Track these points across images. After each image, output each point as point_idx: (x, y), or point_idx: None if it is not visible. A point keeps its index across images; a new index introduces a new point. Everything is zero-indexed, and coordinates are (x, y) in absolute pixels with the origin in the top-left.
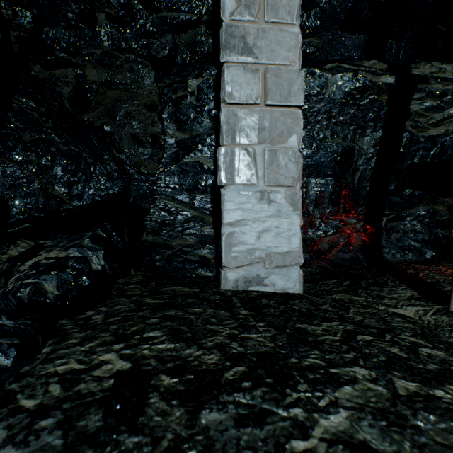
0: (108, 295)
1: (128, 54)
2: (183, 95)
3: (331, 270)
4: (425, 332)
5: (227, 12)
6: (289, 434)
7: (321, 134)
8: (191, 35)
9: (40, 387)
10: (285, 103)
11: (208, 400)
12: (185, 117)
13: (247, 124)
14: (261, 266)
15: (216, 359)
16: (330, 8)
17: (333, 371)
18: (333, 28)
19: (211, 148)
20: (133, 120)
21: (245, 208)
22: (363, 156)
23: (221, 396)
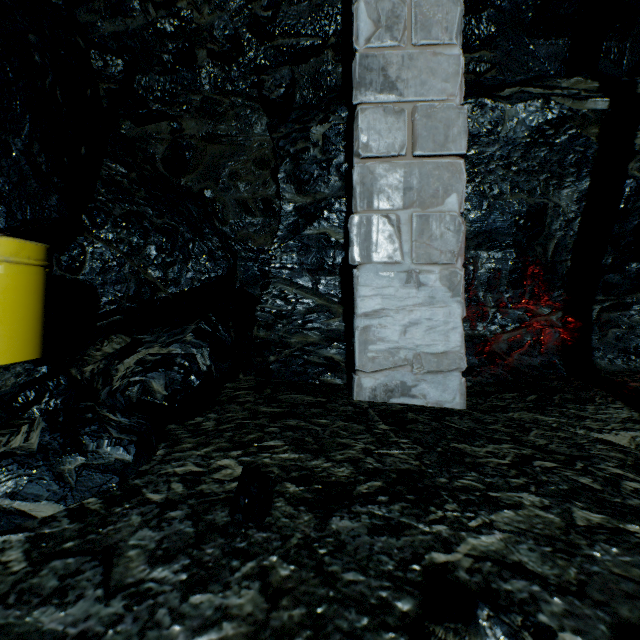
0: (216, 401)
1: (234, 97)
2: (304, 147)
3: (511, 380)
4: (639, 464)
5: (362, 38)
6: (430, 546)
7: (496, 188)
8: (314, 64)
9: (163, 484)
10: (441, 152)
11: (339, 509)
12: (306, 176)
13: (388, 183)
14: (407, 371)
15: (348, 473)
16: (510, 7)
17: (492, 494)
18: (516, 34)
19: (341, 214)
20: (239, 182)
21: (385, 294)
22: (560, 216)
23: (354, 506)
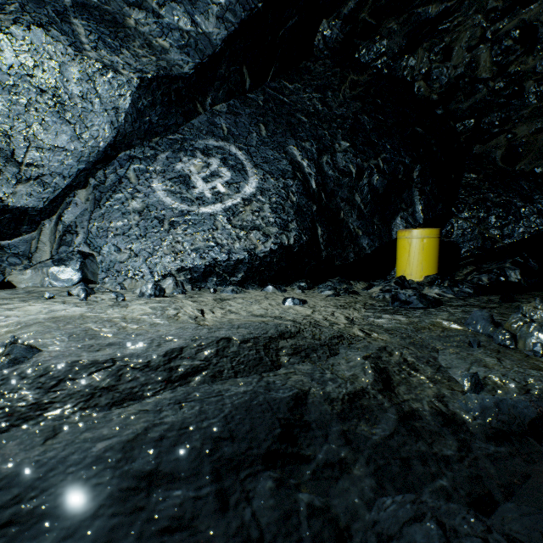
0: (519, 294)
1: None
2: None
3: None
4: None
5: None
6: None
7: None
8: None
9: (481, 298)
10: None
11: None
12: None
13: None
14: None
15: None
16: None
17: None
18: None
19: None
20: None
21: None
22: None
23: None
